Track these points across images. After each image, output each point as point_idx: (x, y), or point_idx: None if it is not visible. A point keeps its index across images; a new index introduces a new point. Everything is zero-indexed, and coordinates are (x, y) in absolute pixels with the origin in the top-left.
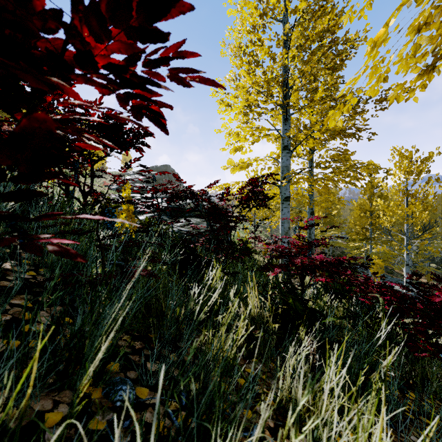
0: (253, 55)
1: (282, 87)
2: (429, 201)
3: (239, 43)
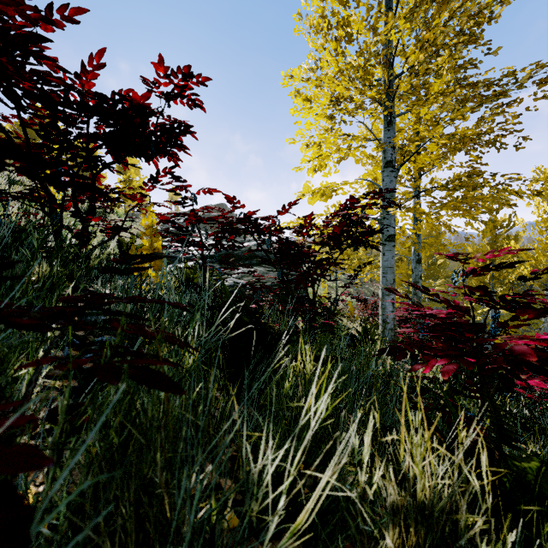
0: (344, 25)
1: (387, 69)
2: None
3: (323, 10)
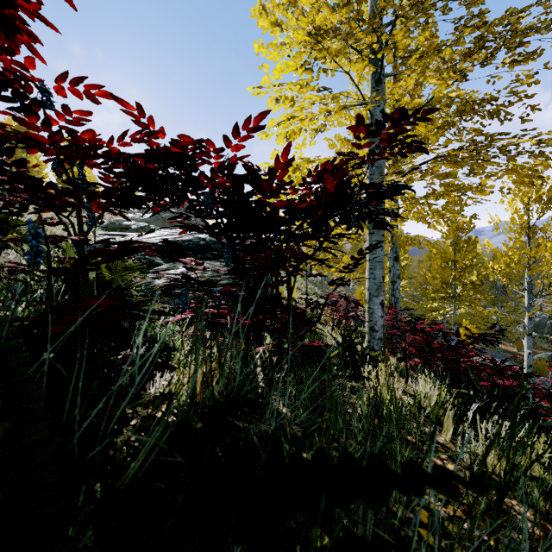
0: None
1: None
2: None
3: None
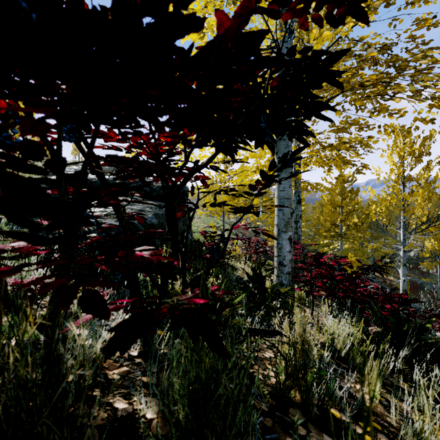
0: None
1: None
2: (435, 187)
3: None
